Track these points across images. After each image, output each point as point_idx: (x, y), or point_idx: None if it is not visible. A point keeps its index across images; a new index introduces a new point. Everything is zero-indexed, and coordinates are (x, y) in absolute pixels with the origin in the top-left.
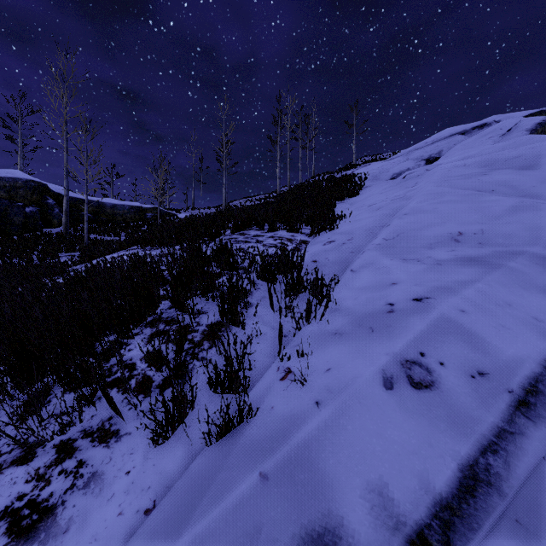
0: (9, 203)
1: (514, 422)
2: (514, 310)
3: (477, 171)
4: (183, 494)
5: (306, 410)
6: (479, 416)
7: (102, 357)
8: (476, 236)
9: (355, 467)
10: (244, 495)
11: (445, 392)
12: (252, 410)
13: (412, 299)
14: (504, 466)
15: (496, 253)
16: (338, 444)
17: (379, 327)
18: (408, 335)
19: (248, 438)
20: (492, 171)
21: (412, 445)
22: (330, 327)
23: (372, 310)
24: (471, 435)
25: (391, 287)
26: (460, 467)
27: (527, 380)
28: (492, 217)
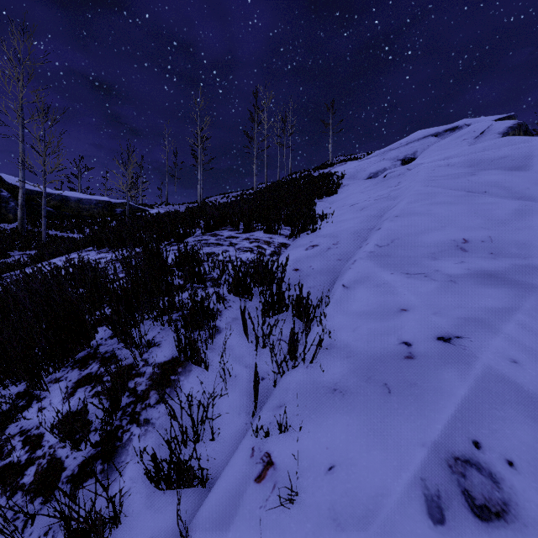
0: None
1: None
2: None
3: (463, 171)
4: None
5: None
6: None
7: None
8: (485, 245)
9: None
10: None
11: (531, 527)
12: None
13: (436, 338)
14: None
15: (517, 268)
16: None
17: (398, 384)
18: (448, 407)
19: None
20: (480, 171)
21: None
22: (325, 376)
23: (381, 351)
24: None
25: (400, 314)
26: None
27: None
28: (498, 222)
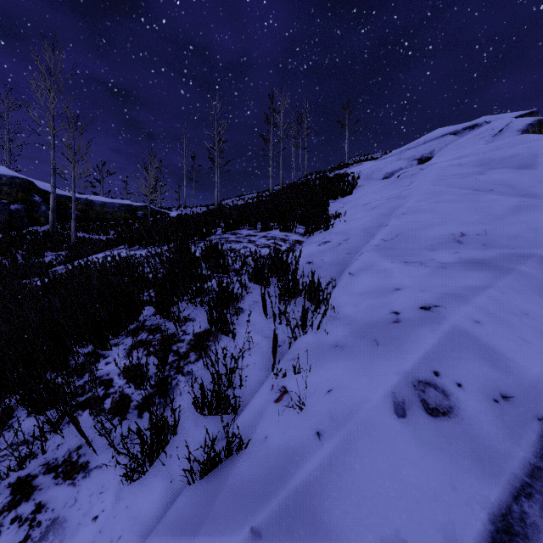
0: None
1: None
2: (532, 321)
3: (473, 171)
4: None
5: (306, 443)
6: (508, 451)
7: (74, 373)
8: (479, 237)
9: (366, 520)
10: None
11: (466, 421)
12: (243, 442)
13: (419, 308)
14: (541, 513)
15: (503, 256)
16: (344, 488)
17: (384, 339)
18: (419, 351)
19: (238, 477)
20: (489, 170)
21: (432, 489)
22: (329, 338)
23: (375, 319)
24: (500, 475)
25: (394, 292)
26: (491, 518)
27: None
28: (495, 218)
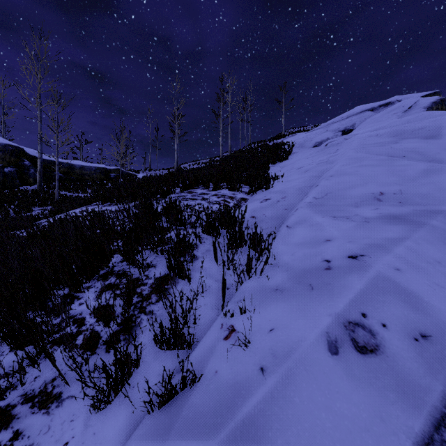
0: None
1: None
2: (444, 268)
3: (388, 140)
4: None
5: (251, 378)
6: (428, 385)
7: (51, 313)
8: (396, 196)
9: None
10: None
11: (391, 357)
12: (196, 376)
13: (347, 257)
14: None
15: (416, 212)
16: (285, 419)
17: (318, 284)
18: (348, 295)
19: (191, 408)
20: (402, 140)
21: (363, 420)
22: (271, 282)
23: (310, 266)
24: (422, 407)
25: (325, 243)
26: None
27: None
28: (408, 179)
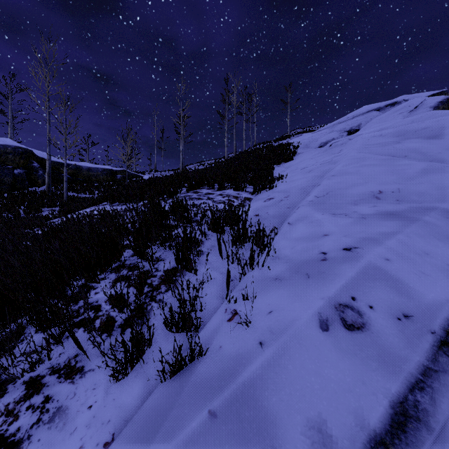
0: (0, 166)
1: (438, 361)
2: (431, 259)
3: (391, 140)
4: (139, 429)
5: (251, 350)
6: (407, 356)
7: (71, 299)
8: (394, 194)
9: (296, 405)
10: (194, 432)
11: (375, 333)
12: (203, 350)
13: (342, 249)
14: (430, 402)
15: (412, 209)
16: (280, 382)
17: (314, 273)
18: (340, 281)
19: (199, 375)
20: (404, 140)
21: (347, 383)
22: (271, 273)
23: (307, 258)
24: (400, 373)
25: (323, 237)
26: (391, 404)
27: (447, 321)
28: (407, 178)
